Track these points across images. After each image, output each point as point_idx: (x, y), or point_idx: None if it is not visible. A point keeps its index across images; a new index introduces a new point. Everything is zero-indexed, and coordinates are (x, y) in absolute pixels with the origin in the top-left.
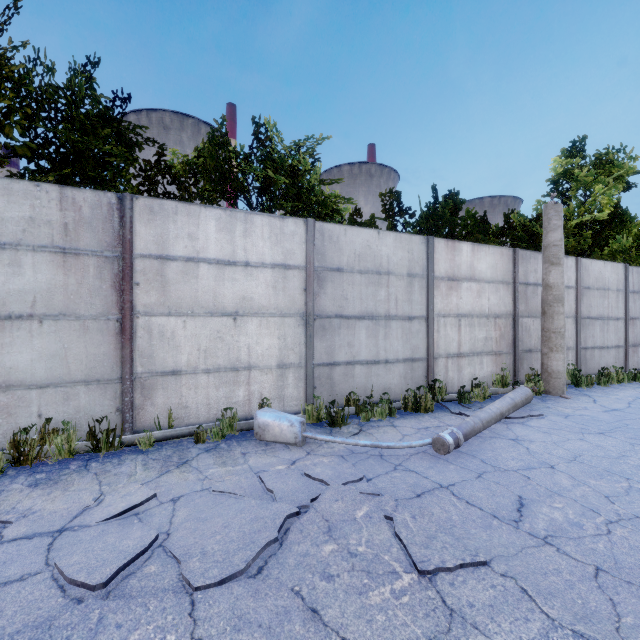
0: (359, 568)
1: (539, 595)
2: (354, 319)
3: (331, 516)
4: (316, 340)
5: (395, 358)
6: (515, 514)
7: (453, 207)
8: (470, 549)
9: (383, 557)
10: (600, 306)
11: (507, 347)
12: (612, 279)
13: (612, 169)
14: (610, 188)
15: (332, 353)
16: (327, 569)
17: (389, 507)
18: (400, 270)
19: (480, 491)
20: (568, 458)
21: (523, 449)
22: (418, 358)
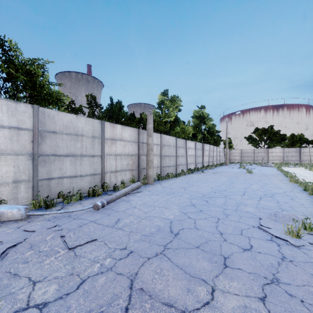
0: (42, 255)
1: (109, 243)
2: (63, 156)
3: (34, 242)
4: (40, 167)
5: (85, 174)
6: (114, 224)
7: (119, 107)
8: (92, 237)
9: (55, 248)
10: (168, 152)
11: (136, 167)
12: (172, 142)
13: (175, 103)
14: (174, 110)
15: (50, 173)
16: (26, 260)
17: (65, 233)
18: (88, 134)
19: (106, 219)
20: (141, 204)
21: (129, 203)
22: (97, 173)
